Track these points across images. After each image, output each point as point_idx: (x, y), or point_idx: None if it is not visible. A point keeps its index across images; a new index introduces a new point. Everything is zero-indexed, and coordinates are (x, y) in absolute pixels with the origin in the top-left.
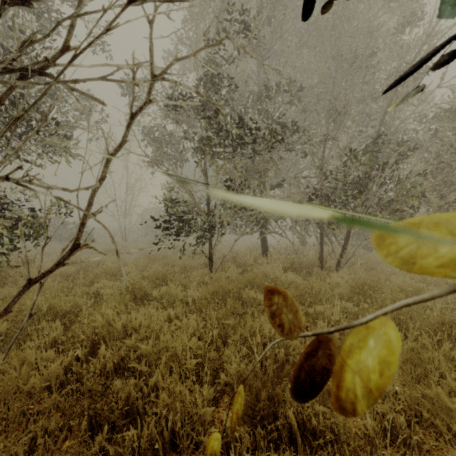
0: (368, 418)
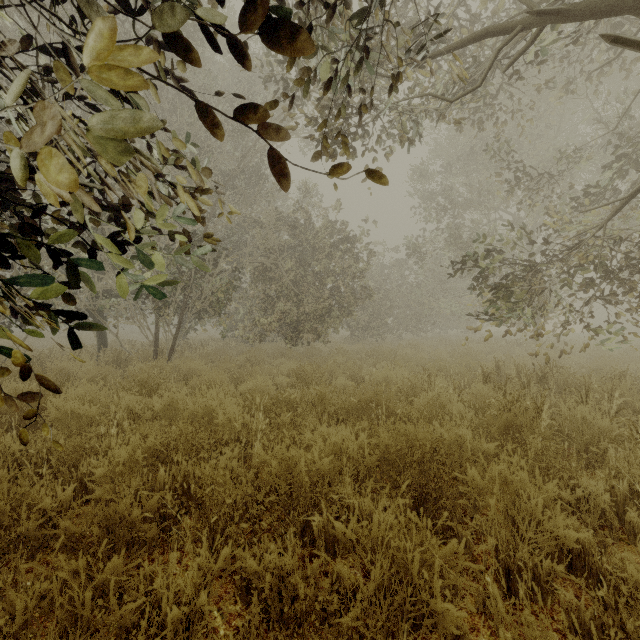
0: (14, 430)
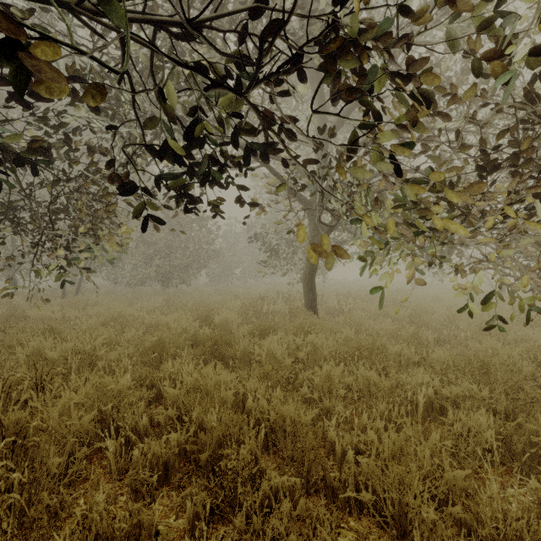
0: None
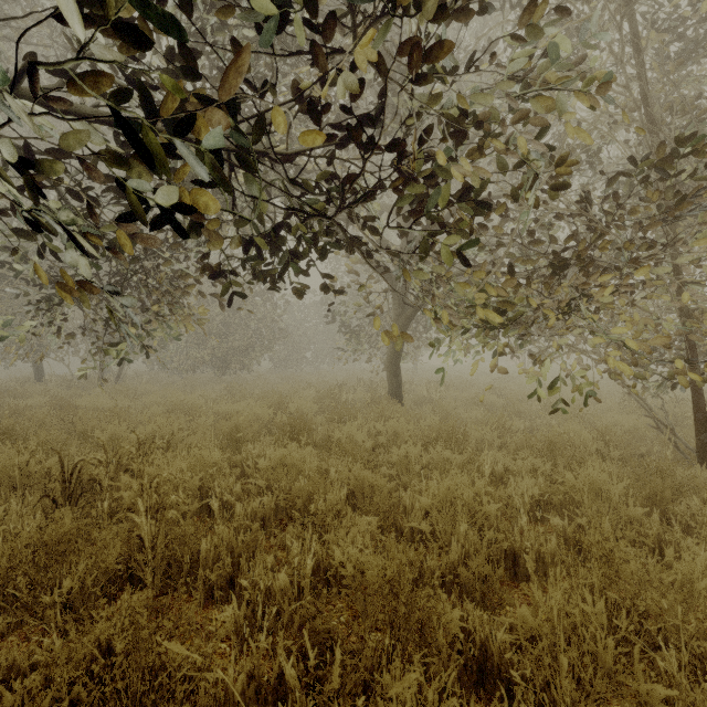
0: None
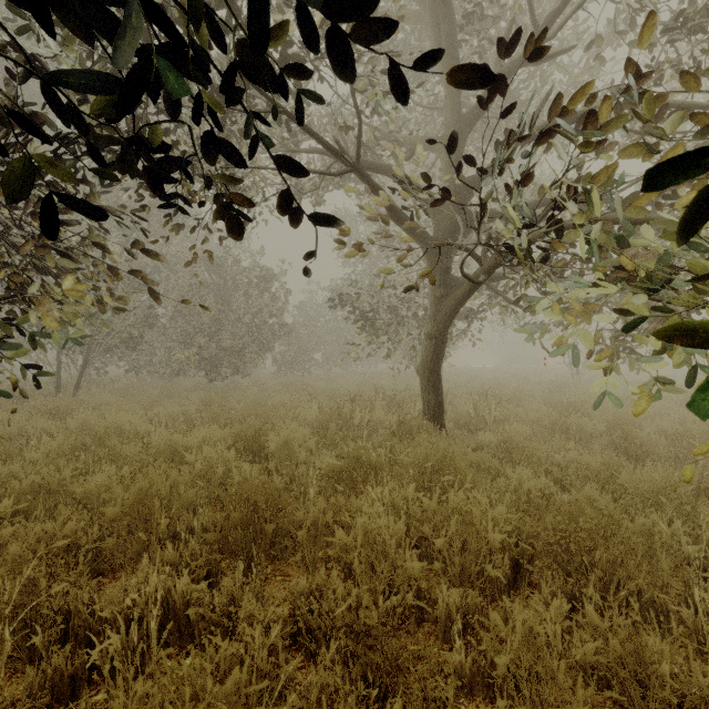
0: None
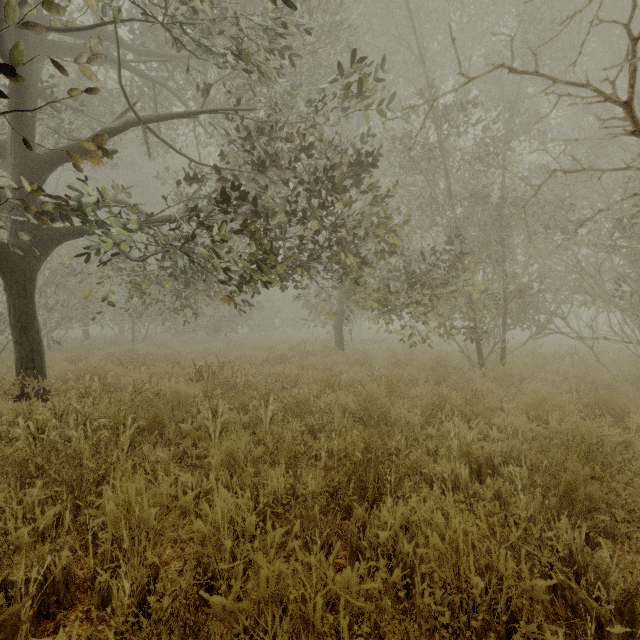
0: None
